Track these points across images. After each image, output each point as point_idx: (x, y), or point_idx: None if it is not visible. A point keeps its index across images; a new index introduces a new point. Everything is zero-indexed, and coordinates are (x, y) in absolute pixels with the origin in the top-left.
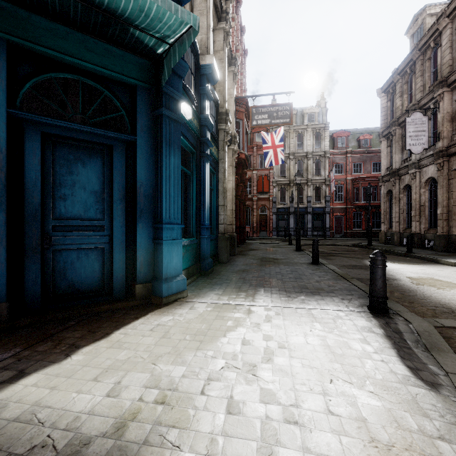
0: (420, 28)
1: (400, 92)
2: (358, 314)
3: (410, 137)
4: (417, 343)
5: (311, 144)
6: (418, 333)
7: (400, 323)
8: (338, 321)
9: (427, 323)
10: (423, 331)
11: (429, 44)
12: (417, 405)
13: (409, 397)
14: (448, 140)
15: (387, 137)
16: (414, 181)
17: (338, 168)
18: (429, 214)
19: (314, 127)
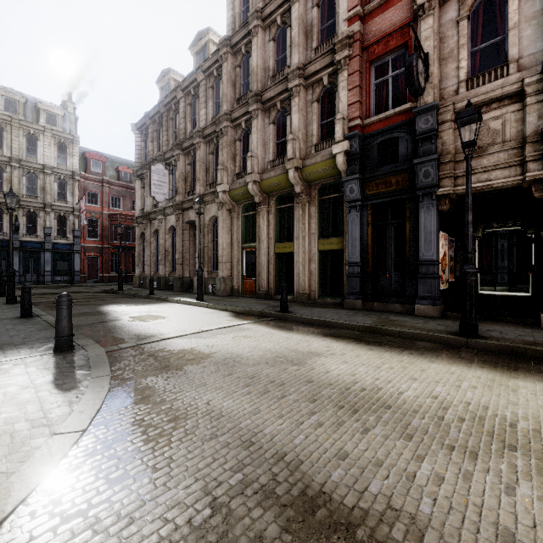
0: (167, 86)
1: (152, 138)
2: (37, 357)
3: (154, 185)
4: (84, 366)
5: (51, 156)
6: (89, 358)
7: (77, 354)
8: (5, 369)
9: (102, 349)
10: (94, 355)
11: (172, 105)
12: (39, 406)
13: (35, 403)
14: (183, 196)
15: (142, 177)
16: (161, 227)
17: (92, 197)
18: (173, 258)
19: (57, 133)
